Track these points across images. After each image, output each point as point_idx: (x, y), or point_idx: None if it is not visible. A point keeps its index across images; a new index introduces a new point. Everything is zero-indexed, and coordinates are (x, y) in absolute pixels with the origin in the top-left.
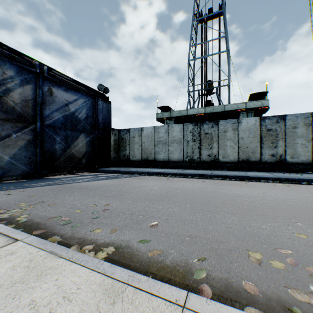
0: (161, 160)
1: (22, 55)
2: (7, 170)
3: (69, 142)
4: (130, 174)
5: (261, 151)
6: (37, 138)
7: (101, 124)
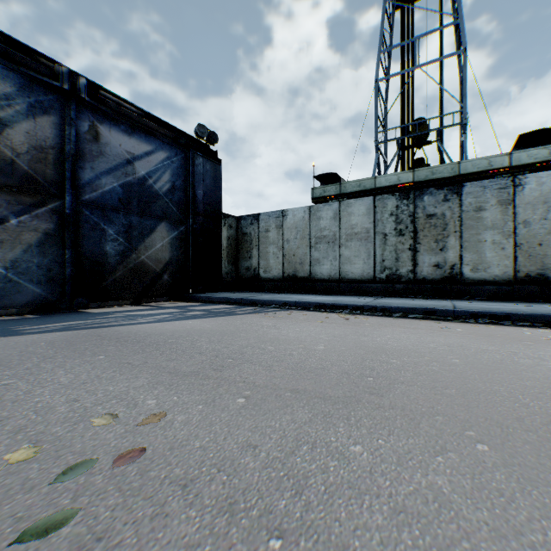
0: (323, 277)
1: (33, 53)
2: None
3: (135, 238)
4: (258, 307)
5: None
6: (66, 229)
7: (201, 204)
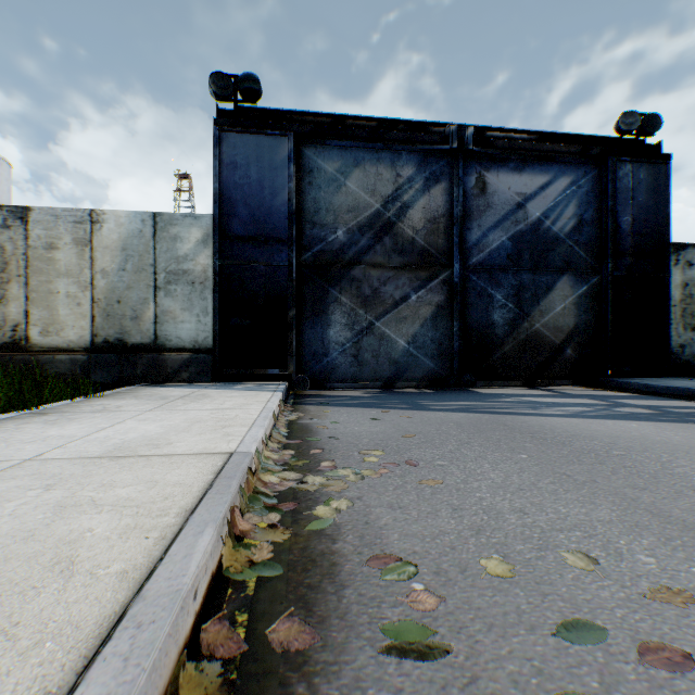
0: None
1: (427, 127)
2: (401, 367)
3: (526, 301)
4: None
5: None
6: (454, 299)
7: (628, 238)
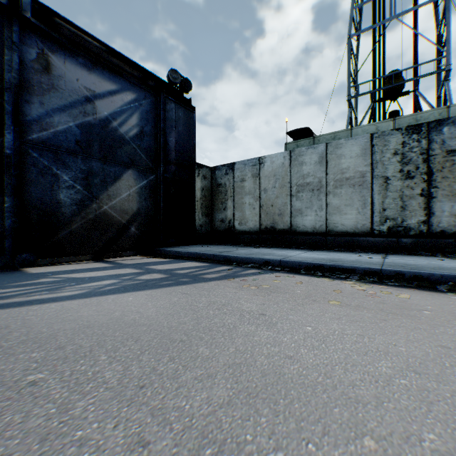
0: (307, 229)
1: None
2: None
3: (96, 186)
4: (234, 266)
5: None
6: (6, 172)
7: (173, 153)
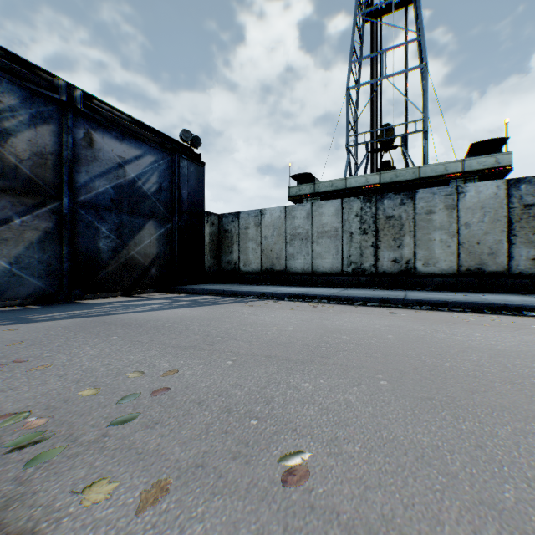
0: (298, 270)
1: (34, 68)
2: (2, 287)
3: (126, 235)
4: (239, 297)
5: (510, 252)
6: (64, 227)
7: (186, 204)
